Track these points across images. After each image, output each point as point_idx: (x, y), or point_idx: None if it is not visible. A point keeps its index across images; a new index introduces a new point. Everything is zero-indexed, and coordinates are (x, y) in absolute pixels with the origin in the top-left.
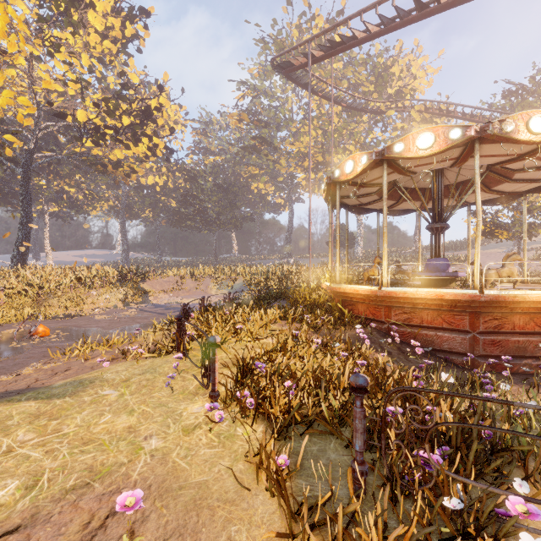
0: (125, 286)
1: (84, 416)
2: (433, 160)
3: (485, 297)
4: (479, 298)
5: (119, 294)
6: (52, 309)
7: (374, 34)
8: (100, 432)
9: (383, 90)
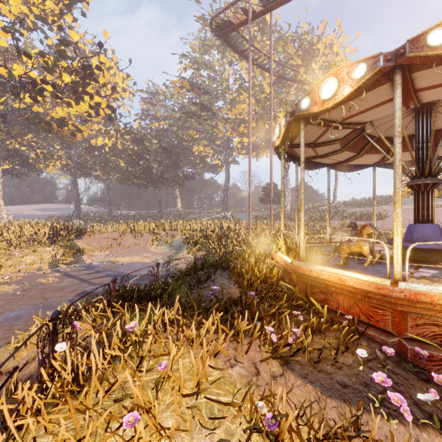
0: (54, 246)
1: None
2: None
3: None
4: None
5: (47, 254)
6: None
7: None
8: None
9: (309, 65)
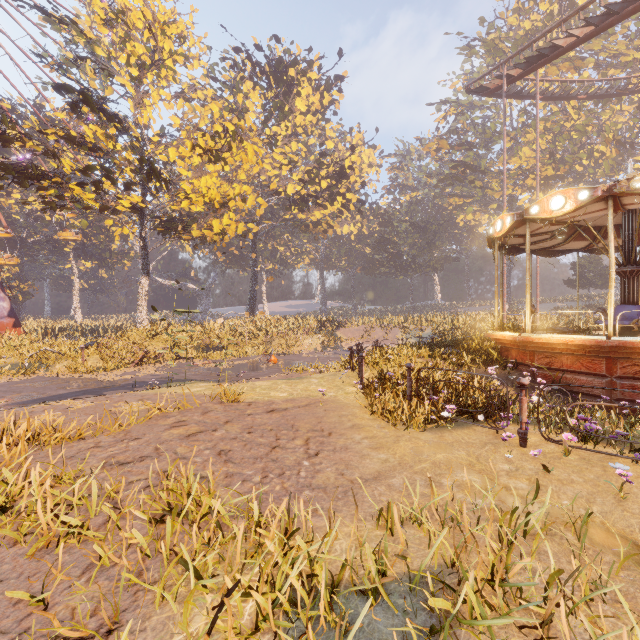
0: (323, 333)
1: (304, 385)
2: (581, 212)
3: (610, 342)
4: (604, 344)
5: (318, 340)
6: (274, 349)
7: (583, 37)
8: (311, 389)
9: None
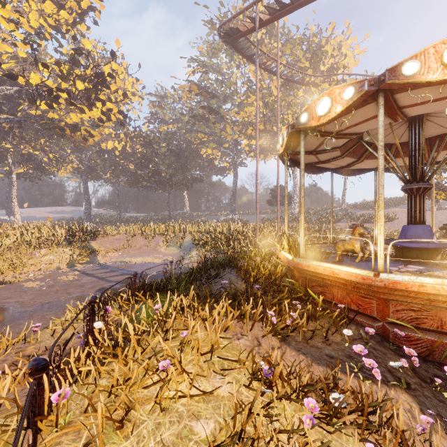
0: (71, 246)
1: None
2: None
3: None
4: None
5: (64, 254)
6: None
7: None
8: None
9: (317, 67)
